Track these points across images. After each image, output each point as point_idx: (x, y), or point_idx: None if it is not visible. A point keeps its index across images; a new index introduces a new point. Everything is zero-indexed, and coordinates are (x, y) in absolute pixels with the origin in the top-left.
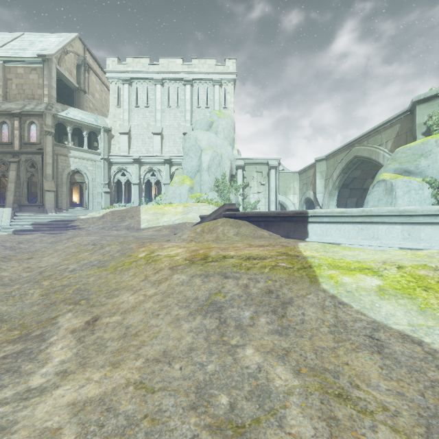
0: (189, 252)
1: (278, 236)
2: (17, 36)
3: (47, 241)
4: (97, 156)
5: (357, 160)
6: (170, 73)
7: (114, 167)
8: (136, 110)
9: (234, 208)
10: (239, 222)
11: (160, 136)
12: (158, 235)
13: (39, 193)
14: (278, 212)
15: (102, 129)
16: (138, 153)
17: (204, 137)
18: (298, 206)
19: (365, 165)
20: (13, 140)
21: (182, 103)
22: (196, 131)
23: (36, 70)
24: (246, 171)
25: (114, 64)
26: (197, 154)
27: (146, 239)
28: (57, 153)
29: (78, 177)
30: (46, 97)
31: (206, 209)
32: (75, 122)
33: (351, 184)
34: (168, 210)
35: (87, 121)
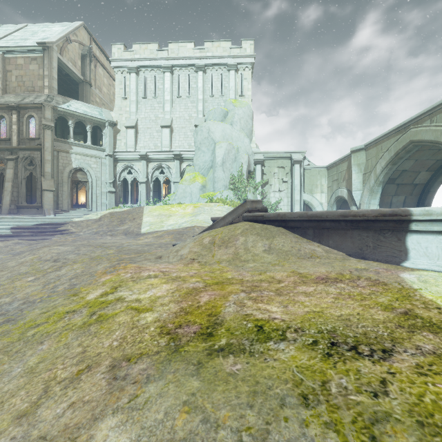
0: (179, 296)
1: (341, 254)
2: (20, 27)
3: (16, 250)
4: (101, 153)
5: (413, 146)
6: (180, 58)
7: (119, 165)
8: (143, 101)
9: (259, 207)
10: (271, 229)
11: (170, 129)
12: (153, 245)
13: (38, 192)
14: (342, 212)
15: (107, 123)
16: (145, 149)
17: (217, 128)
18: (326, 206)
19: (420, 154)
20: (11, 136)
21: (193, 92)
22: (209, 122)
23: (36, 60)
24: (266, 167)
25: (120, 52)
26: (210, 148)
27: (131, 252)
28: (58, 150)
29: (80, 175)
30: (47, 89)
31: (219, 210)
32: (77, 115)
33: (399, 179)
34: (175, 212)
35: (90, 114)
